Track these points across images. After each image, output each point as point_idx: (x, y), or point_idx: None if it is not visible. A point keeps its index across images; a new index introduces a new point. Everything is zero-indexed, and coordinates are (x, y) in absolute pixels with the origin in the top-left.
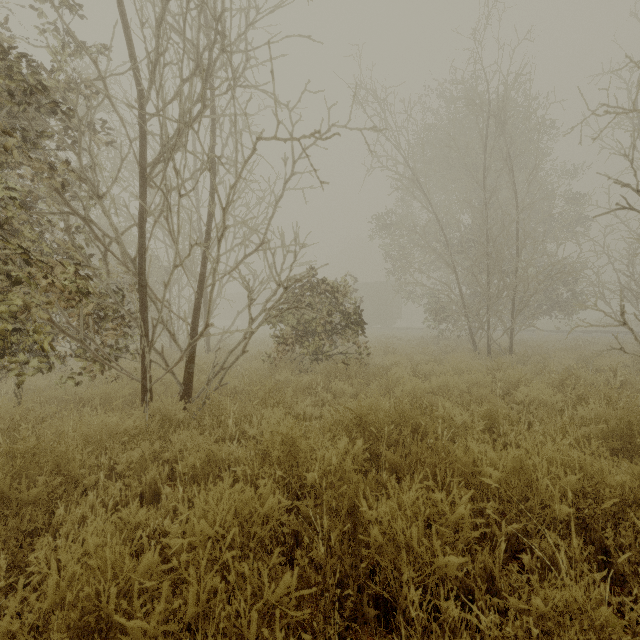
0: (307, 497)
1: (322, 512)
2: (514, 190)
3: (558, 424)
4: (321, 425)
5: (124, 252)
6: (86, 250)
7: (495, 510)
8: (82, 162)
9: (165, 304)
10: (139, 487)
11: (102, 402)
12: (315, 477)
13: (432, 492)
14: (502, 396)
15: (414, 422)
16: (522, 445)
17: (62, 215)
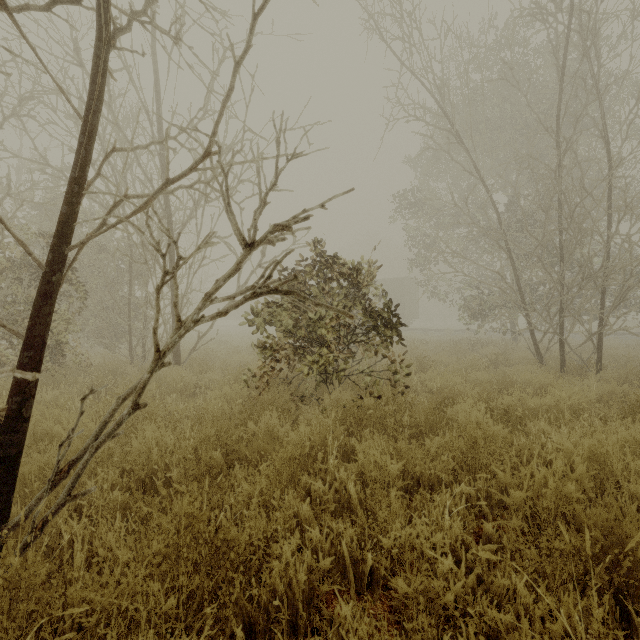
0: None
1: None
2: (605, 137)
3: None
4: None
5: None
6: None
7: None
8: None
9: None
10: None
11: None
12: None
13: None
14: None
15: None
16: None
17: None
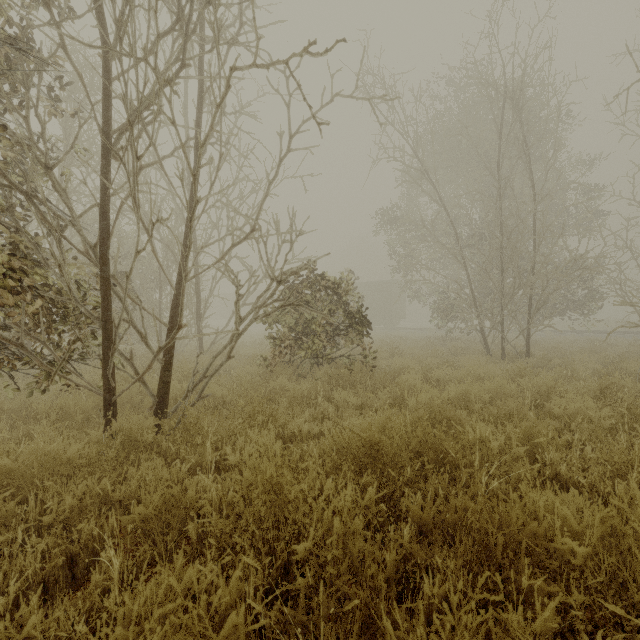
0: (298, 577)
1: (318, 619)
2: (531, 179)
3: (636, 458)
4: (320, 449)
5: (81, 237)
6: (66, 244)
7: (579, 605)
8: (29, 127)
9: (136, 301)
10: (69, 548)
11: (60, 417)
12: (309, 547)
13: (481, 572)
14: (530, 407)
15: (438, 449)
16: (611, 501)
17: (3, 191)
